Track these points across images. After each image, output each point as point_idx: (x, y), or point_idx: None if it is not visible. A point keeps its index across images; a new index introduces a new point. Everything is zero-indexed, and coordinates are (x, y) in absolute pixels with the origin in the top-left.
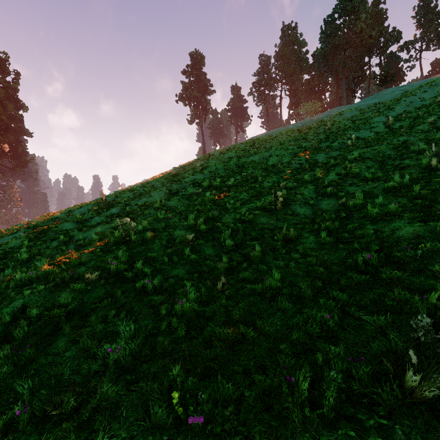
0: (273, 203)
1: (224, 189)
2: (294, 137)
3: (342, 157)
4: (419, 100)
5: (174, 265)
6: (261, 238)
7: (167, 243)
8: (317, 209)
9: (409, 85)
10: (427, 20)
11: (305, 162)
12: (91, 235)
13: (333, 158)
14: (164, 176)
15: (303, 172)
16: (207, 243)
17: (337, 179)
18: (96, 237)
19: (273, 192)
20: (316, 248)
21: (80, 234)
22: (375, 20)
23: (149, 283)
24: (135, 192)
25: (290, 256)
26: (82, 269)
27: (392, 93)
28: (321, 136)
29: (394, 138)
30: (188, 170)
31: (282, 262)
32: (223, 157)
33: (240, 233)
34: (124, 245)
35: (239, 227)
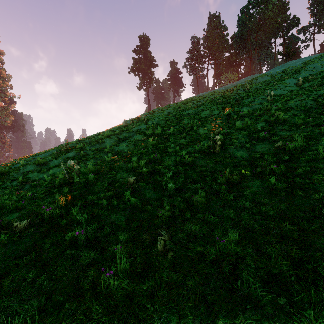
0: (211, 147)
1: (165, 136)
2: (220, 97)
3: (265, 109)
4: (320, 66)
5: (112, 210)
6: (202, 181)
7: (109, 186)
8: (253, 152)
9: (308, 57)
10: (319, 10)
11: (233, 114)
12: (47, 176)
13: (256, 110)
14: (117, 127)
15: (232, 122)
16: (148, 186)
17: (267, 125)
18: (47, 178)
19: (212, 136)
20: (266, 194)
21: (37, 175)
22: (279, 10)
23: (80, 235)
24: (92, 139)
25: (238, 203)
26: (15, 215)
27: (295, 63)
28: (242, 95)
29: (310, 92)
30: (135, 122)
31: (231, 212)
32: (164, 112)
33: (181, 175)
34: (67, 188)
35: (180, 170)
